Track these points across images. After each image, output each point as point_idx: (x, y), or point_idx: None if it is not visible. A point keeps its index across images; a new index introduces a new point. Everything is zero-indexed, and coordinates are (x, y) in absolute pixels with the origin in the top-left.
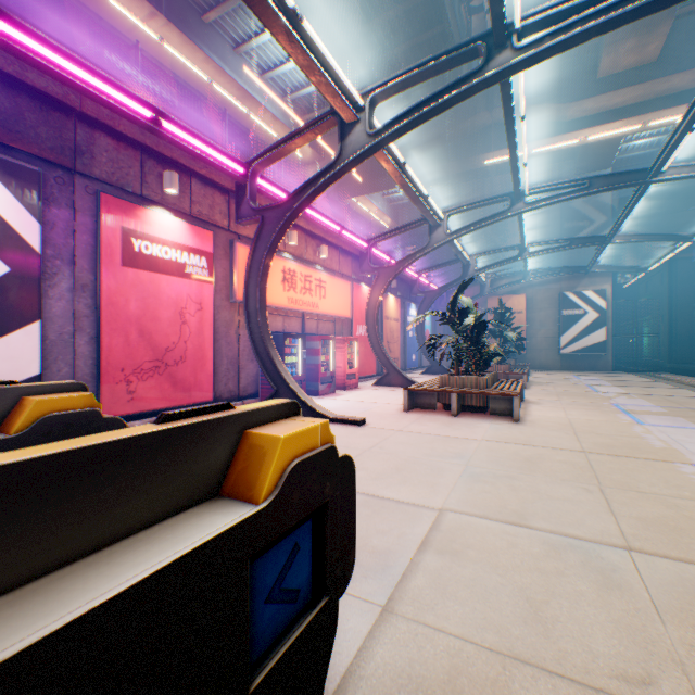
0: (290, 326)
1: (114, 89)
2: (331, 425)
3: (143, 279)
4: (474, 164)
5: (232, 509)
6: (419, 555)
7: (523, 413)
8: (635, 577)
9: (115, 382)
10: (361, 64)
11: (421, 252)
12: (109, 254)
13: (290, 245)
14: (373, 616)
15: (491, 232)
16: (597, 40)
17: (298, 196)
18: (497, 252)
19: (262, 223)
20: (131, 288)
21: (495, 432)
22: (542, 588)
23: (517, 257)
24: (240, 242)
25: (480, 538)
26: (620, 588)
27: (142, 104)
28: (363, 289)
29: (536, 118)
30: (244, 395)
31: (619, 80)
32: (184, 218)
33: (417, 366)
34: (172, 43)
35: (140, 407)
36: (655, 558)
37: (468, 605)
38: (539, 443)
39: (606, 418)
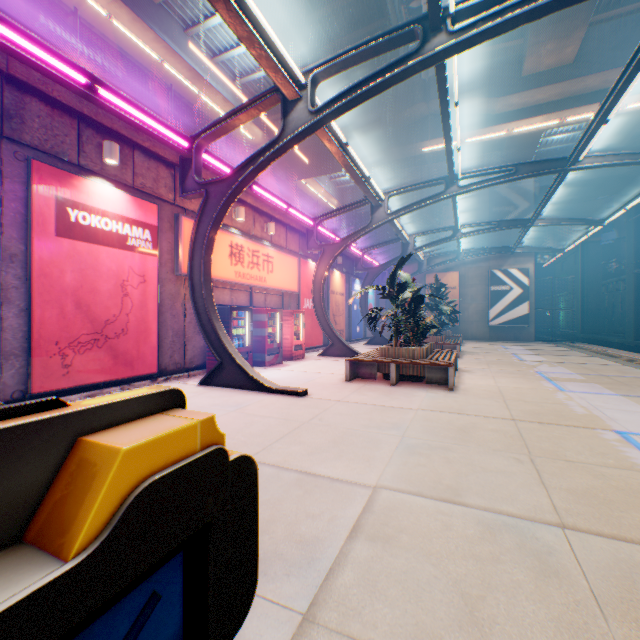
0: (238, 299)
1: (43, 51)
2: (274, 396)
3: (81, 250)
4: (412, 151)
5: (17, 576)
6: (349, 543)
7: (457, 381)
8: (572, 560)
9: (48, 356)
10: (307, 52)
11: (364, 230)
12: (41, 223)
13: (238, 221)
14: (290, 629)
15: (428, 215)
16: (522, 42)
17: (242, 170)
18: (434, 232)
19: (206, 197)
20: (67, 259)
21: (431, 401)
22: (478, 579)
23: (451, 238)
24: (186, 216)
25: (414, 519)
26: (558, 575)
27: (76, 69)
28: (310, 265)
29: (469, 111)
30: (191, 367)
31: (541, 79)
32: (126, 190)
33: (361, 337)
34: (121, 21)
35: (77, 381)
36: (589, 537)
37: (399, 607)
38: (472, 412)
39: (532, 386)
